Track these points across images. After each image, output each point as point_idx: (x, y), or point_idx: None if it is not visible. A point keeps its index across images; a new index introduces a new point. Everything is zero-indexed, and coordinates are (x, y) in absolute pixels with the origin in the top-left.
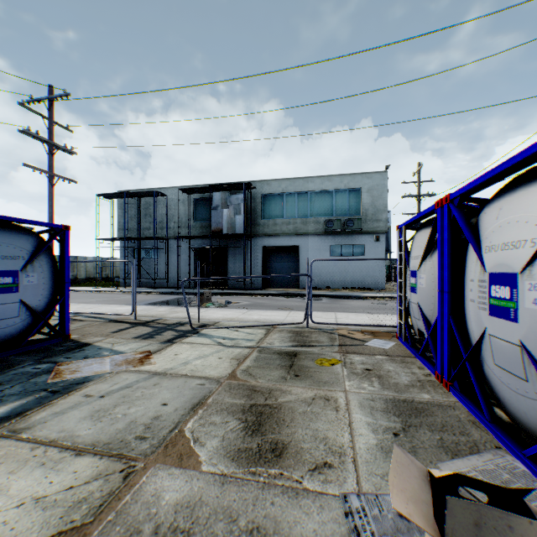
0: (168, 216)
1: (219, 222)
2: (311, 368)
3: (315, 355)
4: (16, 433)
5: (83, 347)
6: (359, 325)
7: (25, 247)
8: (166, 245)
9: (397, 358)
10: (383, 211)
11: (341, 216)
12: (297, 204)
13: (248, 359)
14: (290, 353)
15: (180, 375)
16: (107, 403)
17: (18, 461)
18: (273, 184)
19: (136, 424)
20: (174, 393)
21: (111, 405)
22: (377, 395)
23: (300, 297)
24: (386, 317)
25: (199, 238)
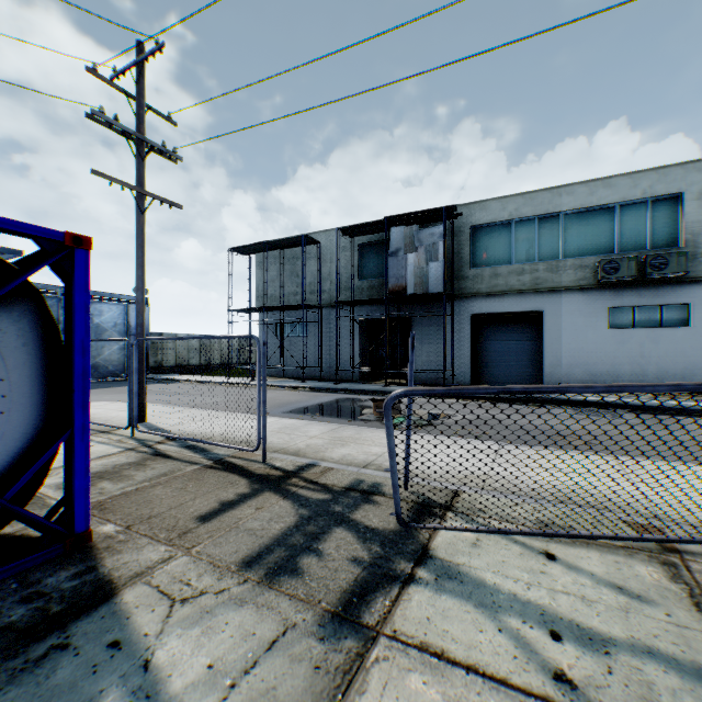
0: (321, 274)
1: (400, 276)
2: None
3: None
4: None
5: (74, 620)
6: None
7: None
8: (319, 317)
9: None
10: None
11: (634, 251)
12: (537, 237)
13: None
14: None
15: None
16: None
17: None
18: (491, 206)
19: None
20: None
21: None
22: None
23: (563, 406)
24: None
25: (366, 305)
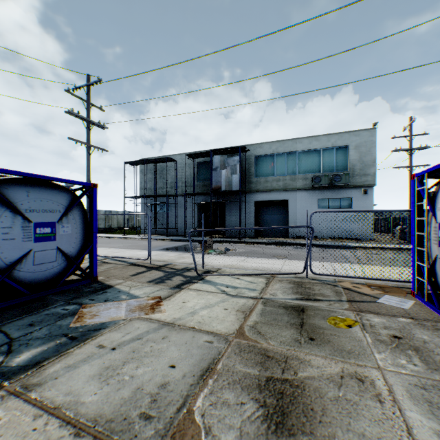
0: (177, 178)
1: (218, 181)
2: (325, 330)
3: (325, 312)
4: (26, 390)
5: (105, 289)
6: (363, 278)
7: (61, 202)
8: (176, 201)
9: (425, 323)
10: (371, 166)
11: (328, 172)
12: (286, 163)
13: (254, 312)
14: (297, 308)
15: (188, 327)
16: (117, 357)
17: (17, 434)
18: (264, 146)
19: (142, 394)
20: (182, 352)
21: (120, 361)
22: (425, 380)
23: (291, 246)
24: (387, 269)
25: (201, 195)
